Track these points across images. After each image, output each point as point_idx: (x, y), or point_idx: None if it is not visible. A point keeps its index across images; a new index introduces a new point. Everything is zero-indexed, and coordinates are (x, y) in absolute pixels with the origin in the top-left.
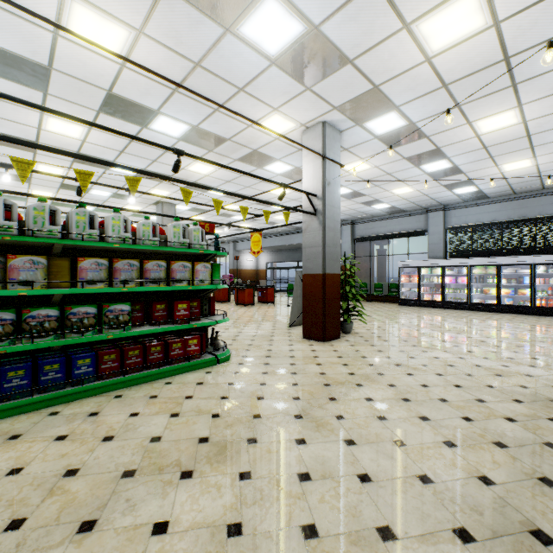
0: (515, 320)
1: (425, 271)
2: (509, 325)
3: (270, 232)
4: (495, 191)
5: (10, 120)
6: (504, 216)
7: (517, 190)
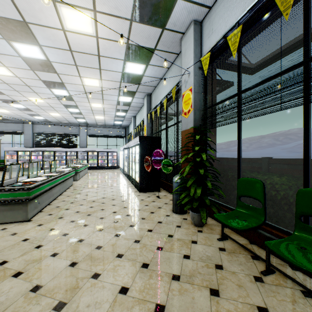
0: None
1: (21, 153)
2: None
3: None
4: (53, 121)
5: None
6: (58, 131)
7: (62, 122)
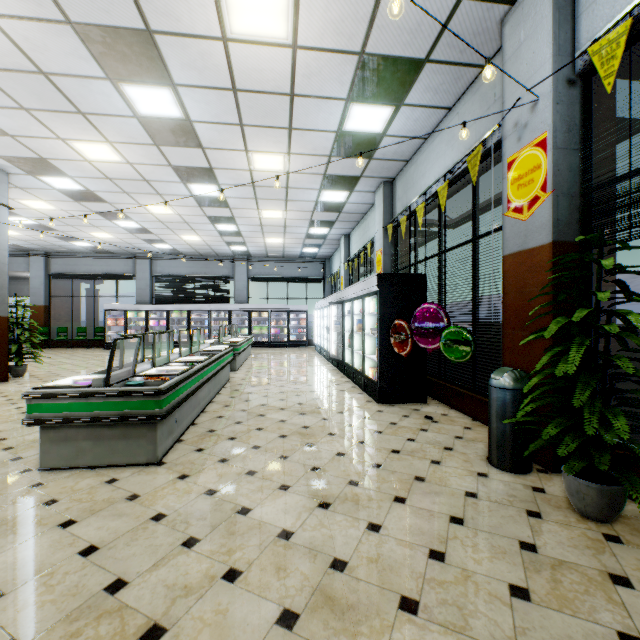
0: None
1: (132, 315)
2: None
3: None
4: (187, 251)
5: None
6: (196, 272)
7: (202, 254)
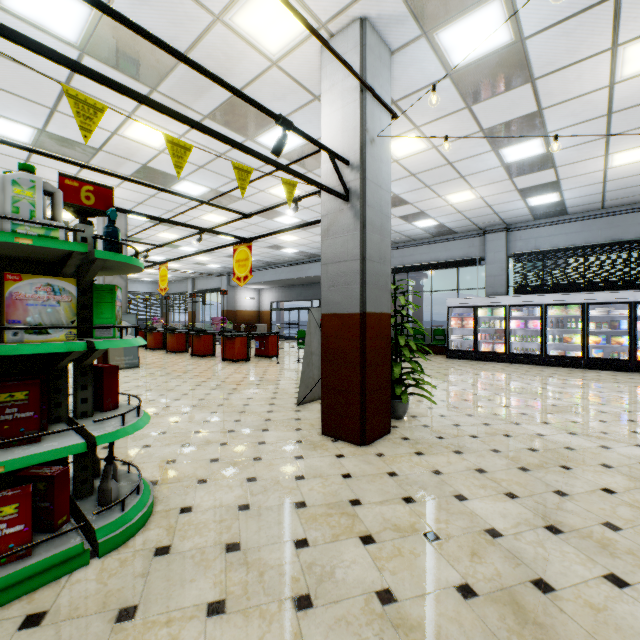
0: (624, 383)
1: (483, 312)
2: (627, 391)
3: (275, 260)
4: (580, 203)
5: None
6: (587, 238)
7: (608, 202)
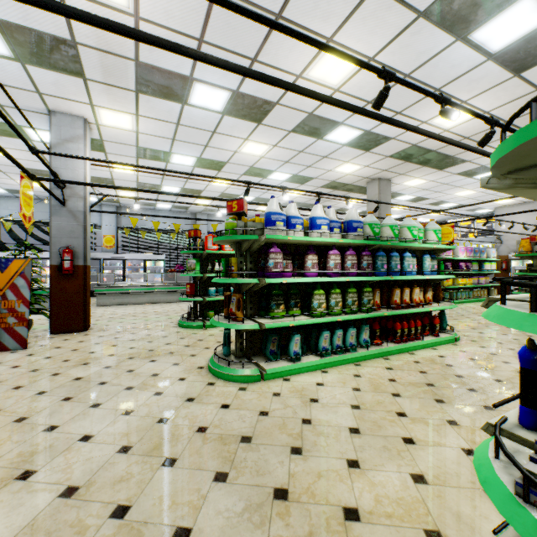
0: None
1: None
2: None
3: None
4: None
5: (391, 69)
6: None
7: None
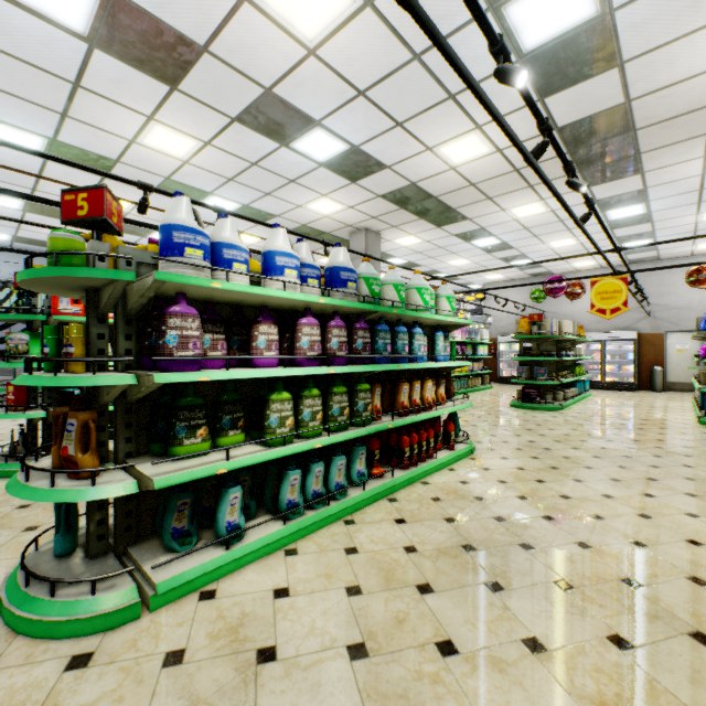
0: None
1: None
2: None
3: None
4: None
5: (397, 36)
6: None
7: None
